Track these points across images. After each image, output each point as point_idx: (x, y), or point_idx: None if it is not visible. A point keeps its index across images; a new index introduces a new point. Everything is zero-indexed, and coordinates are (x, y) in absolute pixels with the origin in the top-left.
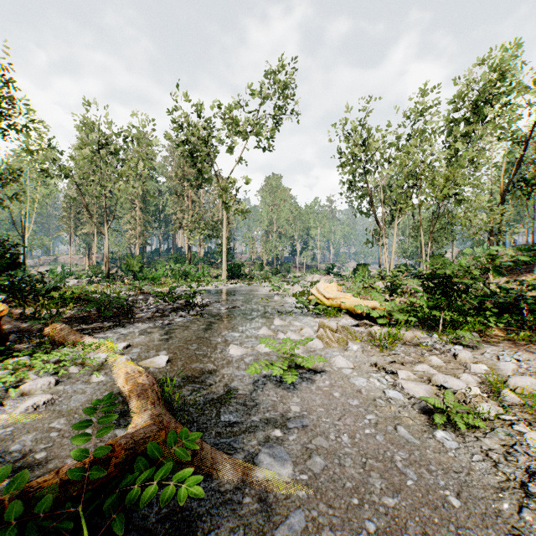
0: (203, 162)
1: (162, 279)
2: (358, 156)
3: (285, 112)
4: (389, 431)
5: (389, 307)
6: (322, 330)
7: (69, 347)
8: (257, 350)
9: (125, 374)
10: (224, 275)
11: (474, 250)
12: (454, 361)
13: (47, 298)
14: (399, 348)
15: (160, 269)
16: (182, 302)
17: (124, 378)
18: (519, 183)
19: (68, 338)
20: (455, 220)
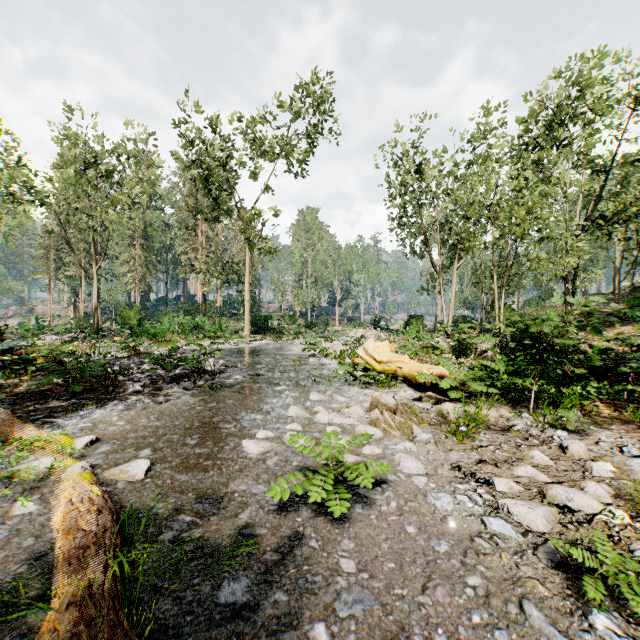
0: (219, 188)
1: (168, 335)
2: (411, 185)
3: (322, 129)
4: (513, 616)
5: (462, 375)
6: (377, 412)
7: (2, 444)
8: (286, 444)
9: (68, 502)
10: (246, 330)
11: (542, 300)
12: (563, 456)
13: (2, 363)
14: (483, 436)
15: (165, 322)
16: (188, 367)
17: (62, 512)
18: (600, 221)
19: (3, 430)
20: (535, 263)
